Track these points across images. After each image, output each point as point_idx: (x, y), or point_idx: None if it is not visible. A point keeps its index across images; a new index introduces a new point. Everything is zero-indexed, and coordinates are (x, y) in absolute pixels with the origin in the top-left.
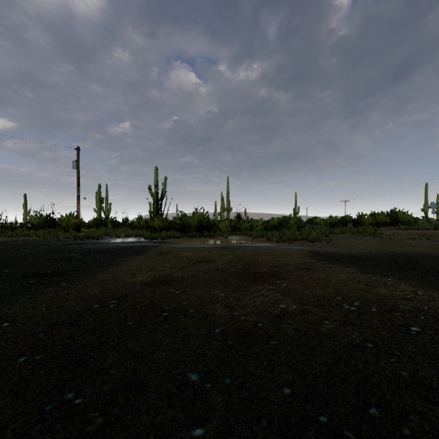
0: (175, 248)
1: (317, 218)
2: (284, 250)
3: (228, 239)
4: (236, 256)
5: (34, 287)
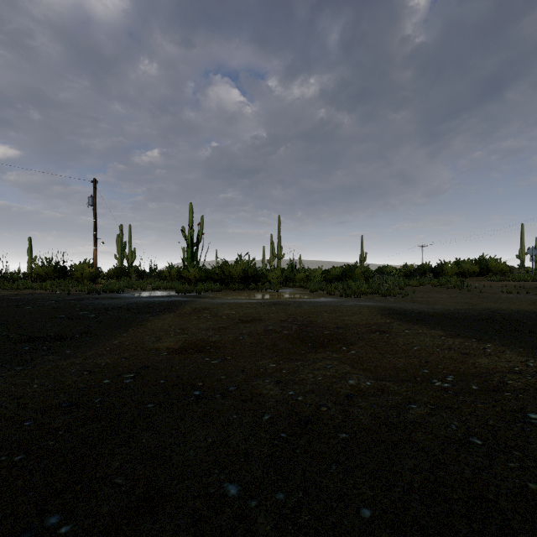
0: (213, 304)
1: (388, 267)
2: (350, 307)
3: (279, 292)
4: (289, 314)
5: (29, 355)
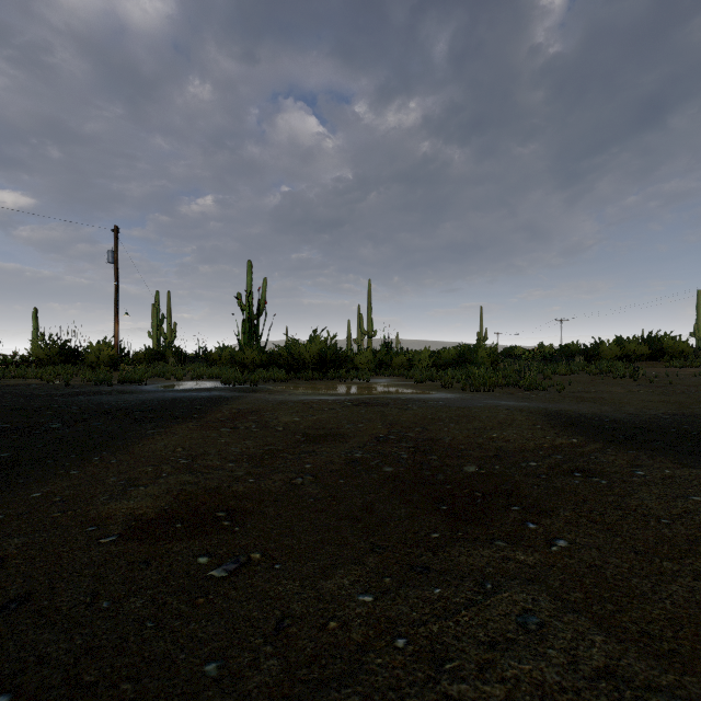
0: (268, 403)
1: (517, 348)
2: (490, 410)
3: (370, 383)
4: (390, 423)
5: None
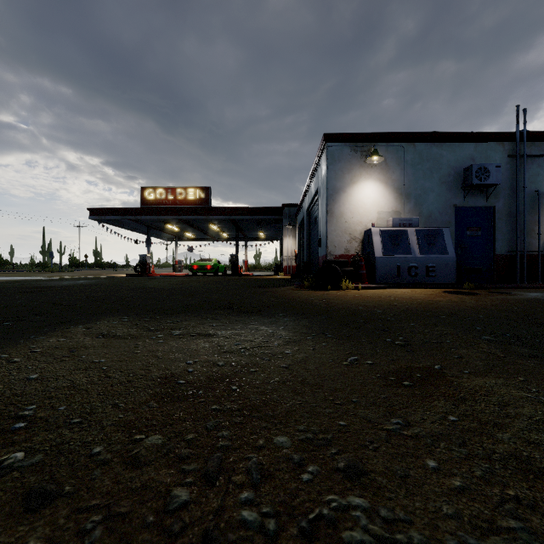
0: None
1: None
2: None
3: None
4: None
5: None
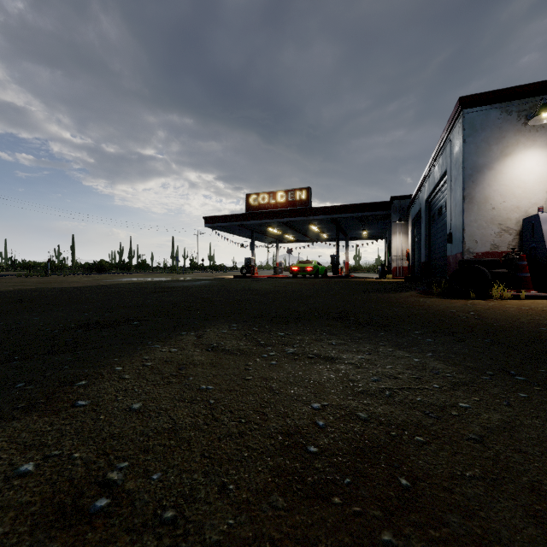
0: None
1: None
2: None
3: None
4: None
5: None
